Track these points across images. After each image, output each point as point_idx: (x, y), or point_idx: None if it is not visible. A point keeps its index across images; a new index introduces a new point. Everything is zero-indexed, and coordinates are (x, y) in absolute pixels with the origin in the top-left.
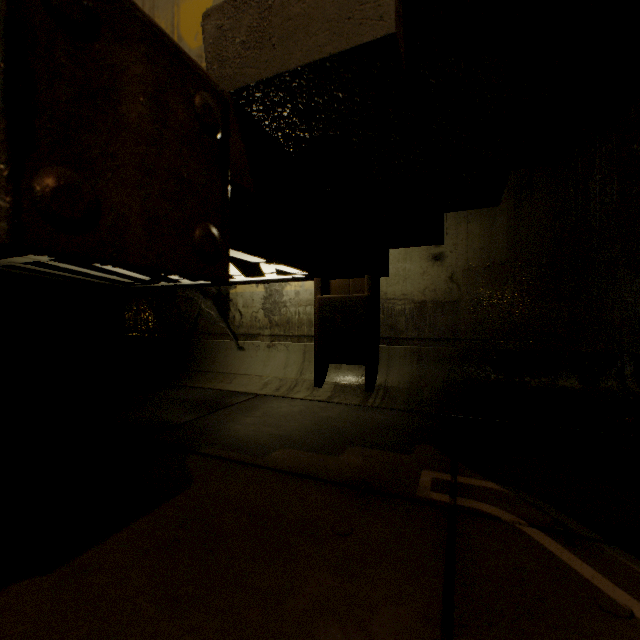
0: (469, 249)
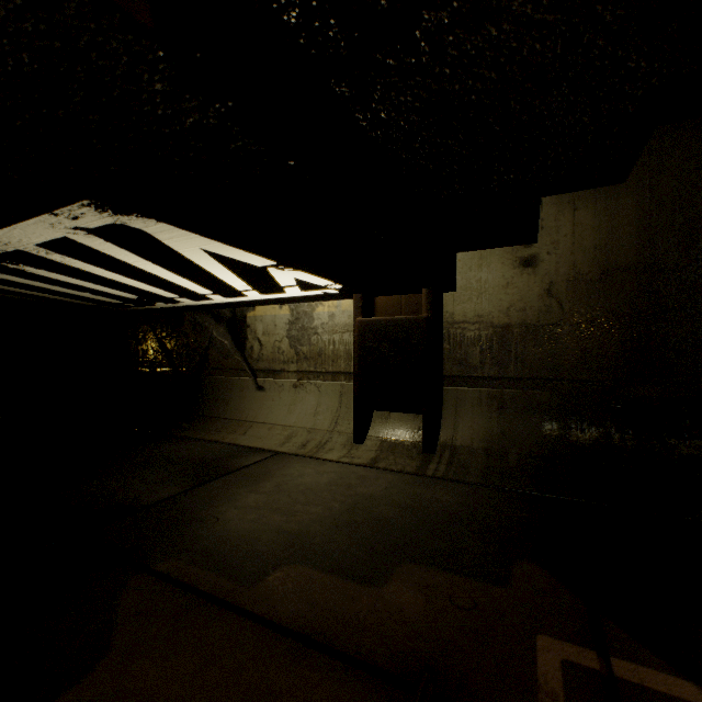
0: (576, 248)
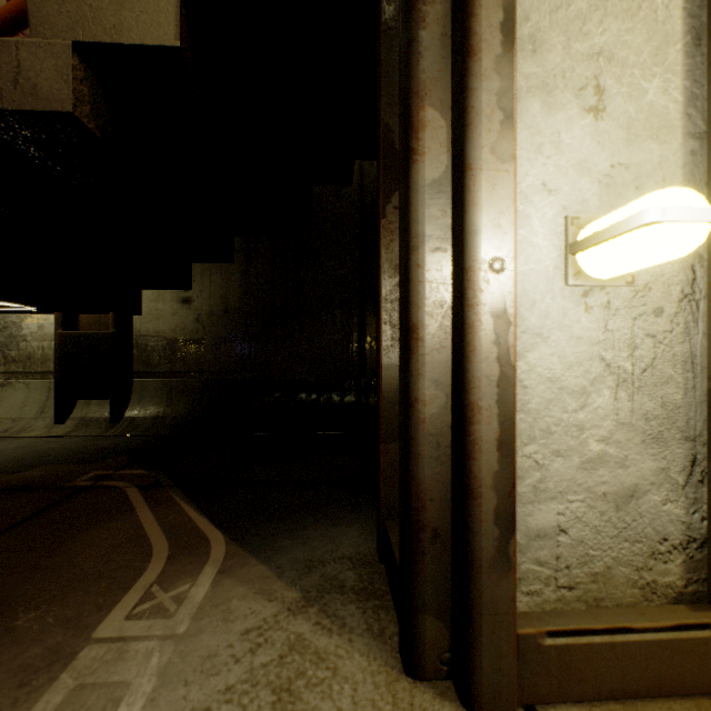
0: (213, 296)
